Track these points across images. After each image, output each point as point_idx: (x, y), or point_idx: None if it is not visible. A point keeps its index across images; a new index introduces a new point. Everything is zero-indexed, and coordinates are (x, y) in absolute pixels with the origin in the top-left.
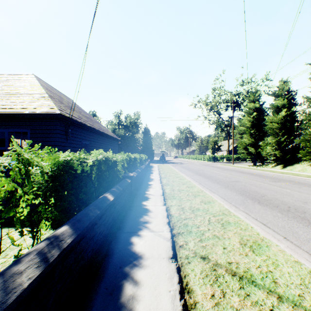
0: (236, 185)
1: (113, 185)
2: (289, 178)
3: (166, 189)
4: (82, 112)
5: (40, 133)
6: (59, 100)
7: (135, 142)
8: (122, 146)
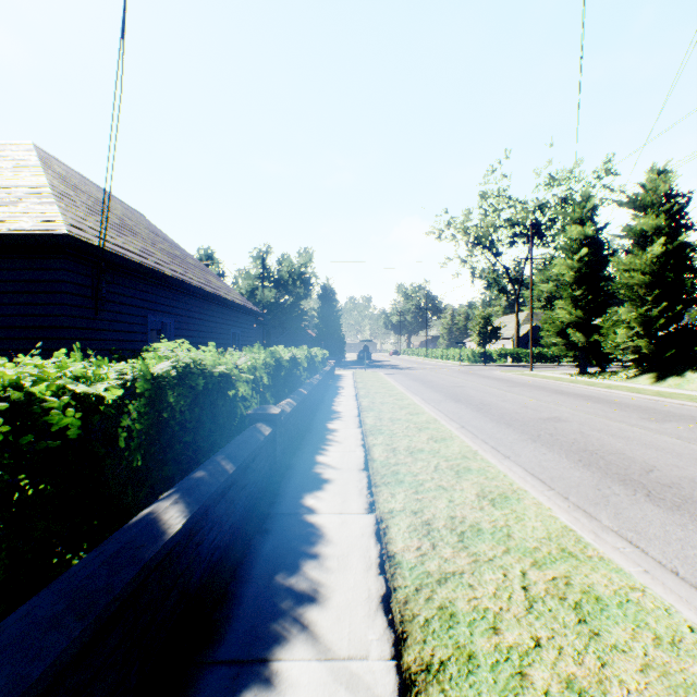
0: (560, 432)
1: (216, 448)
2: (685, 408)
3: (376, 448)
4: (165, 242)
5: (12, 293)
6: (91, 208)
7: (301, 318)
8: (270, 327)
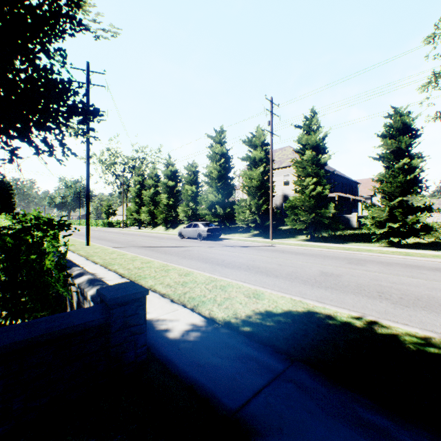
0: (101, 237)
1: None
2: (142, 234)
3: None
4: None
5: None
6: None
7: None
8: None
